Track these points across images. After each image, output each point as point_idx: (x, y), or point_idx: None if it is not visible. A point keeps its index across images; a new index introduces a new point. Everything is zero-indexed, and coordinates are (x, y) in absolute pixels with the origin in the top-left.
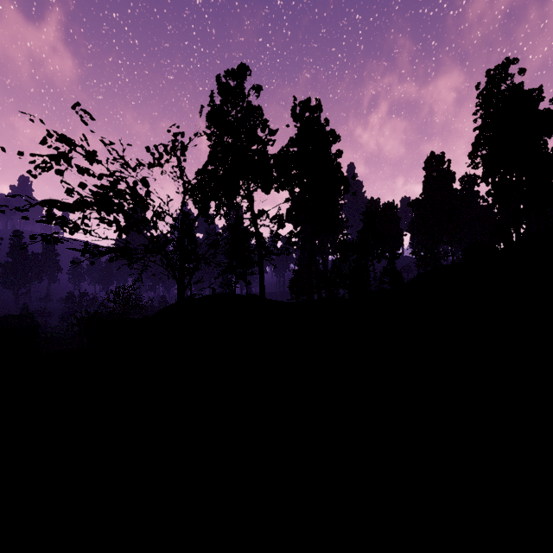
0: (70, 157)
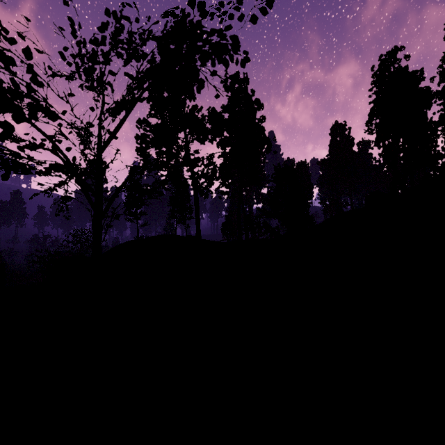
0: None
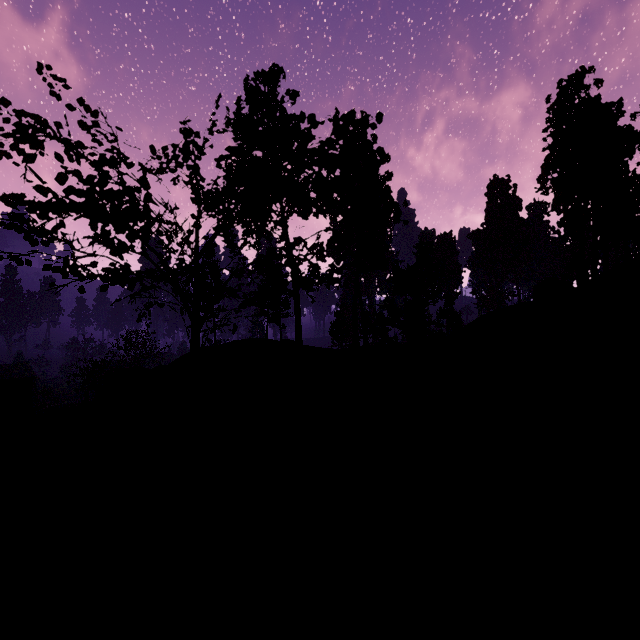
0: (38, 141)
